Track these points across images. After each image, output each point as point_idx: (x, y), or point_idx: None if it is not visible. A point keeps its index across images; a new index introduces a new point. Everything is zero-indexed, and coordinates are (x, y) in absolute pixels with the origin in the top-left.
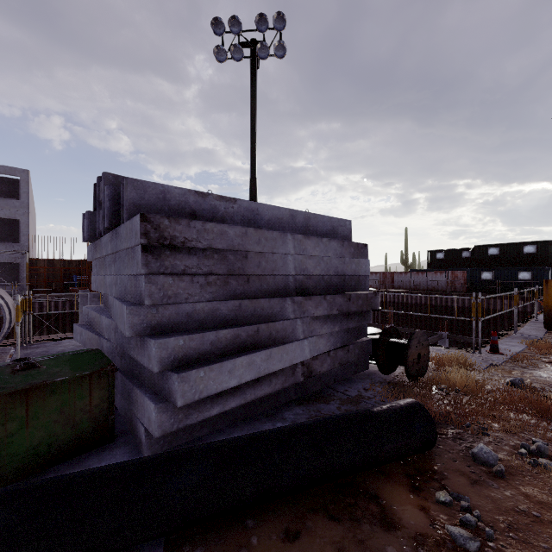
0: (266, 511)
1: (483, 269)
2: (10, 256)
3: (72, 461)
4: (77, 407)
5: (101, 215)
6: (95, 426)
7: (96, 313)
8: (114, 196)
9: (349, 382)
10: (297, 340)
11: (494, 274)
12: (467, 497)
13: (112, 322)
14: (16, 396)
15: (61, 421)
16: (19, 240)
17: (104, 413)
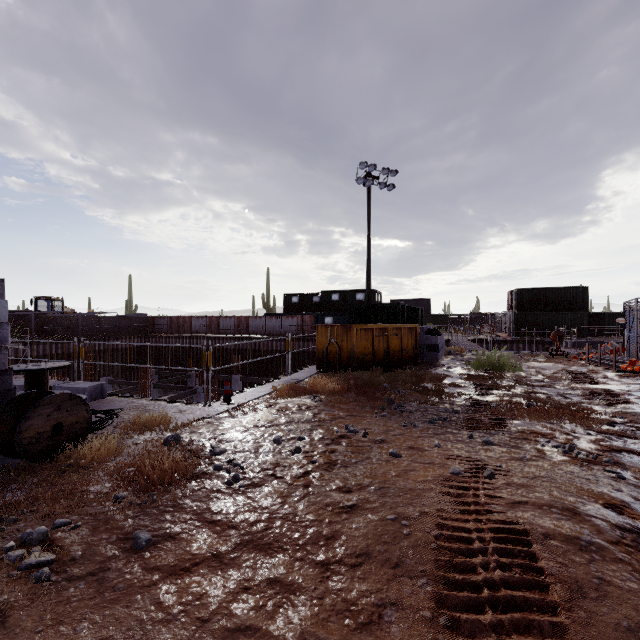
0: None
1: (326, 314)
2: None
3: None
4: None
5: None
6: None
7: None
8: None
9: None
10: None
11: (334, 319)
12: None
13: None
14: None
15: None
16: None
17: None
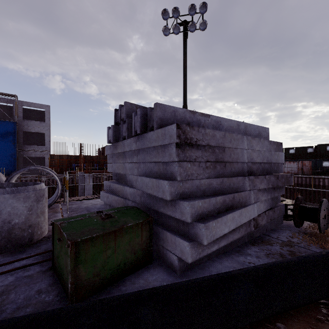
0: (286, 318)
1: (324, 160)
2: (40, 153)
3: (134, 274)
4: (136, 242)
5: (124, 127)
6: (143, 253)
7: (119, 185)
8: (142, 114)
9: (276, 232)
10: (250, 204)
11: None
12: None
13: (137, 190)
14: (110, 234)
15: (129, 250)
16: (44, 144)
17: (147, 246)
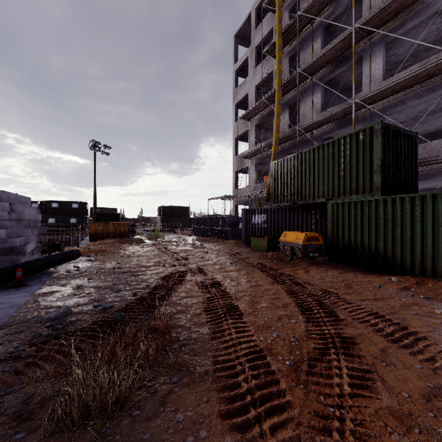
0: (59, 266)
1: (50, 216)
2: None
3: None
4: None
5: None
6: None
7: None
8: None
9: None
10: (31, 242)
11: (57, 220)
12: (89, 258)
13: None
14: None
15: None
16: None
17: None
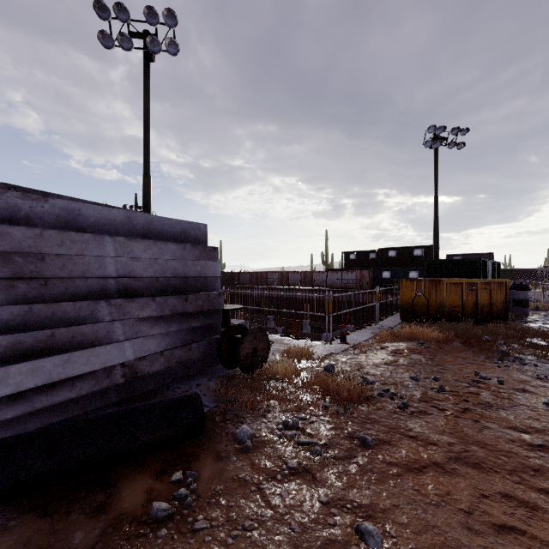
0: None
1: (384, 269)
2: None
3: None
4: None
5: None
6: None
7: None
8: None
9: (189, 379)
10: (115, 342)
11: (392, 273)
12: (197, 473)
13: None
14: None
15: None
16: None
17: None
